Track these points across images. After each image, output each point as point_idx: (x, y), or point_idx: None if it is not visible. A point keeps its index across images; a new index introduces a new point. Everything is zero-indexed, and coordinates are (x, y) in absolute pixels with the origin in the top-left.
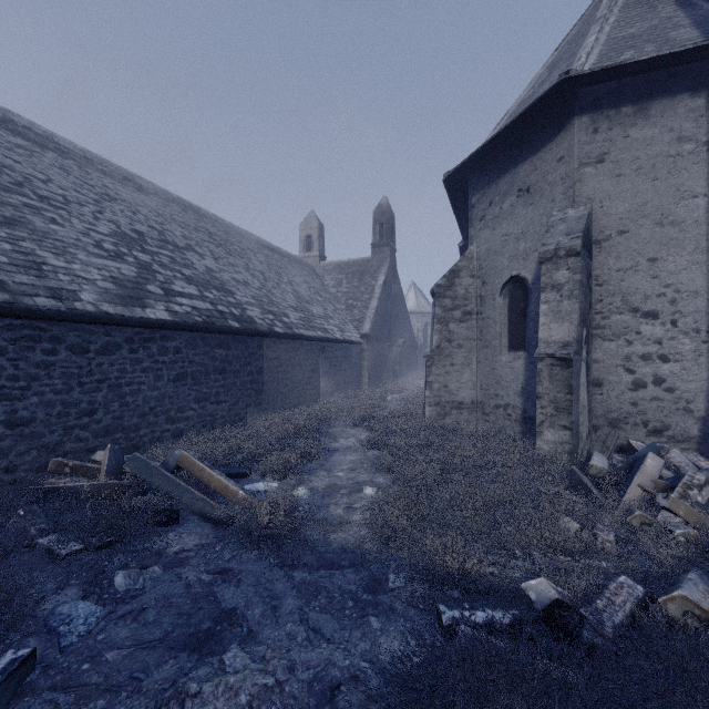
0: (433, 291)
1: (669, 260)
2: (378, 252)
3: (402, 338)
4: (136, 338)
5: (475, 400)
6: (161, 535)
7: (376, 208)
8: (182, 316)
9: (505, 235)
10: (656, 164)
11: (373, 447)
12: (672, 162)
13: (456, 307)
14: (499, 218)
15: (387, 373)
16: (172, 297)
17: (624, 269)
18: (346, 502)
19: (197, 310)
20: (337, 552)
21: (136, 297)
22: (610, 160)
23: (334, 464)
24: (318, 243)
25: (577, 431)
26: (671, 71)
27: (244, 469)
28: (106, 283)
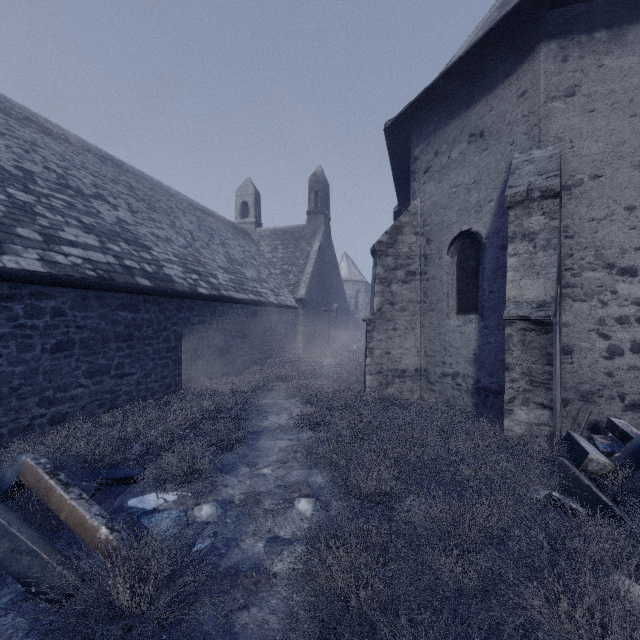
0: (374, 249)
1: None
2: (313, 219)
3: (336, 303)
4: None
5: (419, 367)
6: None
7: (311, 177)
8: (64, 268)
9: (454, 186)
10: (634, 98)
11: (309, 427)
12: None
13: (399, 266)
14: (446, 169)
15: (322, 338)
16: (55, 245)
17: (597, 219)
18: (270, 527)
19: (92, 263)
20: None
21: None
22: (582, 93)
23: (259, 454)
24: (254, 209)
25: (555, 409)
26: None
27: (136, 469)
28: None
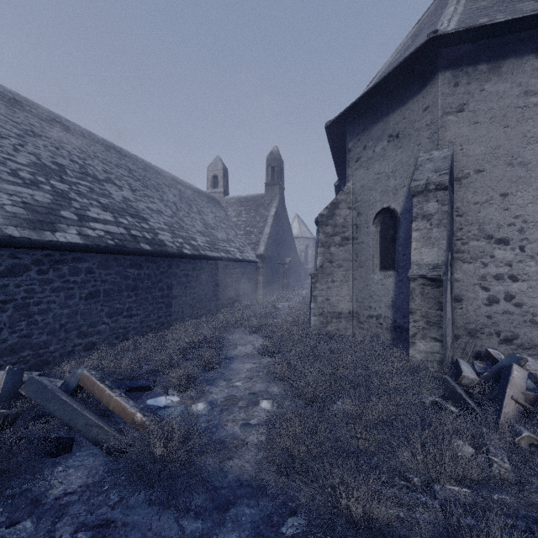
0: (317, 220)
1: (518, 195)
2: (270, 189)
3: (289, 257)
4: (46, 260)
5: (352, 311)
6: (43, 475)
7: (268, 155)
8: (94, 239)
9: (377, 173)
10: (507, 114)
11: (268, 354)
12: (521, 112)
13: (336, 233)
14: (372, 160)
15: (277, 285)
16: (86, 222)
17: (480, 202)
18: (243, 417)
19: (110, 234)
20: (232, 486)
21: (47, 221)
22: (469, 109)
23: (232, 373)
24: (223, 181)
25: (445, 342)
26: (520, 35)
27: (148, 381)
28: (16, 207)
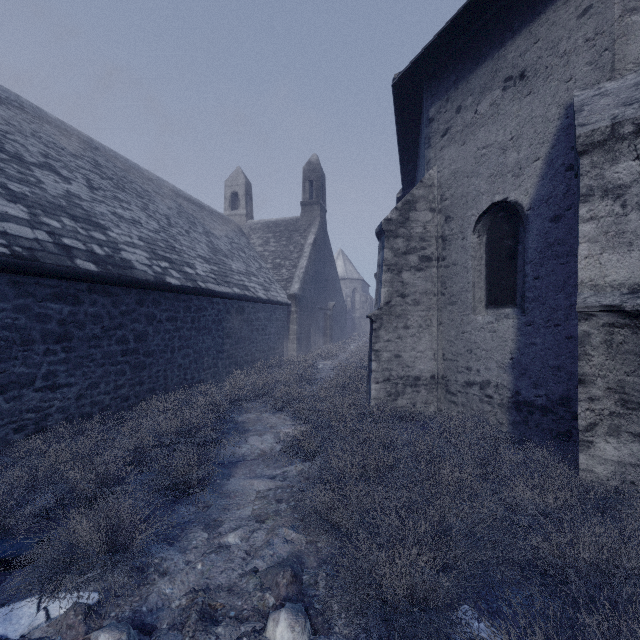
0: (381, 229)
1: None
2: (308, 210)
3: (332, 301)
4: None
5: (436, 374)
6: None
7: (305, 165)
8: None
9: (483, 147)
10: None
11: (299, 457)
12: None
13: (412, 250)
14: (472, 127)
15: (317, 338)
16: None
17: None
18: None
19: (7, 237)
20: None
21: None
22: None
23: (227, 503)
24: (245, 200)
25: None
26: None
27: (26, 543)
28: None
